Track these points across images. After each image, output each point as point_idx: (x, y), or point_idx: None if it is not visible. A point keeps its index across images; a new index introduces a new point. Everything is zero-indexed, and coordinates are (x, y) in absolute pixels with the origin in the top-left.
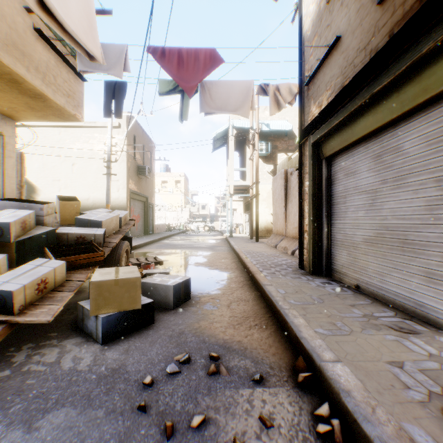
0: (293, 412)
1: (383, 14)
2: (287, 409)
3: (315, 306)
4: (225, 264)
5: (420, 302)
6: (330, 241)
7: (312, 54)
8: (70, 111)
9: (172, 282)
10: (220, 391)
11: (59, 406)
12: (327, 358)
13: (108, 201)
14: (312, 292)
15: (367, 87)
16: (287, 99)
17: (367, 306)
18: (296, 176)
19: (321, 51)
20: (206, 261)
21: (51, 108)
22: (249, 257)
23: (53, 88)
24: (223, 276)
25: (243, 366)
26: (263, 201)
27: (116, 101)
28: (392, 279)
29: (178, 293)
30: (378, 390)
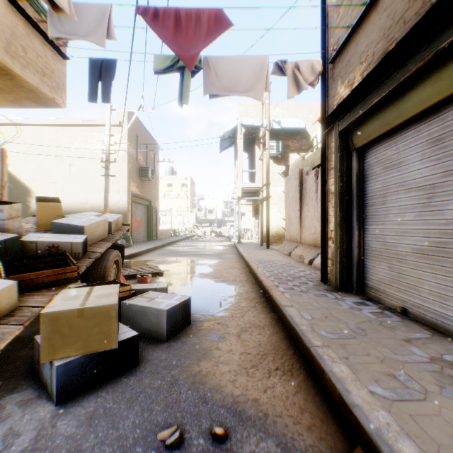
0: None
1: None
2: None
3: (356, 341)
4: (233, 275)
5: None
6: (362, 250)
7: (339, 24)
8: (46, 93)
9: (166, 305)
10: None
11: None
12: None
13: (106, 205)
14: (346, 317)
15: (428, 44)
16: (309, 79)
17: (429, 343)
18: (313, 176)
19: (352, 17)
20: (212, 272)
21: (23, 89)
22: (261, 267)
23: (22, 62)
24: (231, 291)
25: None
26: (274, 204)
27: (103, 82)
28: None
29: (173, 318)
30: None
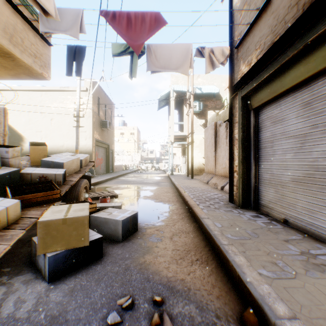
0: None
1: None
2: None
3: (251, 241)
4: (167, 197)
5: None
6: (257, 179)
7: (241, 21)
8: (37, 69)
9: (121, 217)
10: None
11: None
12: (281, 312)
13: (77, 147)
14: (245, 226)
15: (300, 38)
16: (220, 60)
17: (301, 242)
18: (224, 127)
19: (250, 17)
20: (152, 195)
21: (21, 67)
22: (187, 191)
23: (20, 49)
24: (166, 208)
25: (187, 314)
26: (196, 147)
27: (77, 62)
28: (323, 217)
29: (126, 226)
30: None
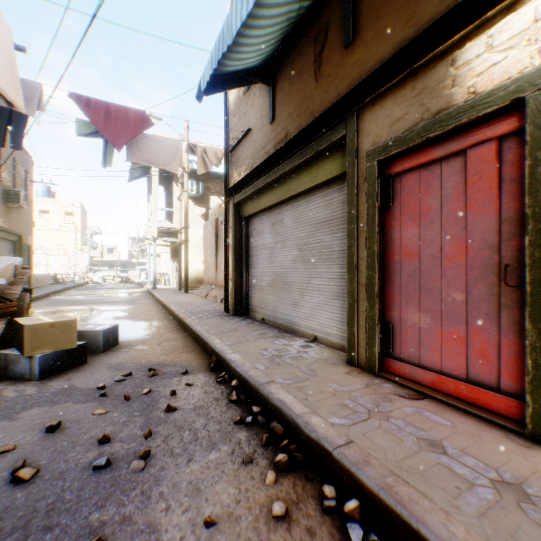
0: (206, 380)
1: (272, 132)
2: (202, 379)
3: (230, 333)
4: (151, 315)
5: (291, 320)
6: (248, 286)
7: (234, 127)
8: None
9: (101, 328)
10: (159, 381)
11: (30, 409)
12: (229, 353)
13: None
14: (230, 326)
15: (265, 176)
16: (213, 162)
17: (265, 329)
18: None
19: (240, 130)
20: (128, 315)
21: None
22: (178, 306)
23: None
24: (150, 325)
25: (174, 370)
26: (194, 247)
27: (15, 129)
28: (280, 310)
29: (108, 337)
30: (250, 358)
